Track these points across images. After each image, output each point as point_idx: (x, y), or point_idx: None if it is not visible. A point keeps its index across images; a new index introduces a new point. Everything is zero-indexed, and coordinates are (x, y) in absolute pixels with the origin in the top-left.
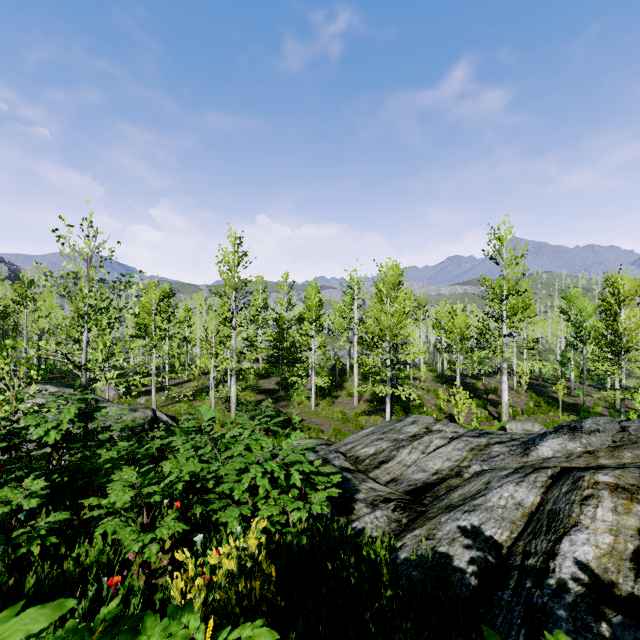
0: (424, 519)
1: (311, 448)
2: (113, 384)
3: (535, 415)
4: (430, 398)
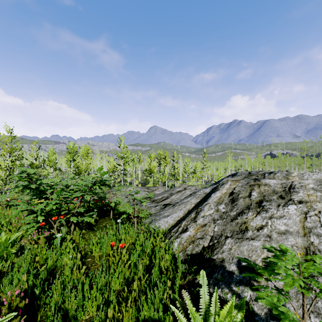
0: None
1: None
2: None
3: None
4: None
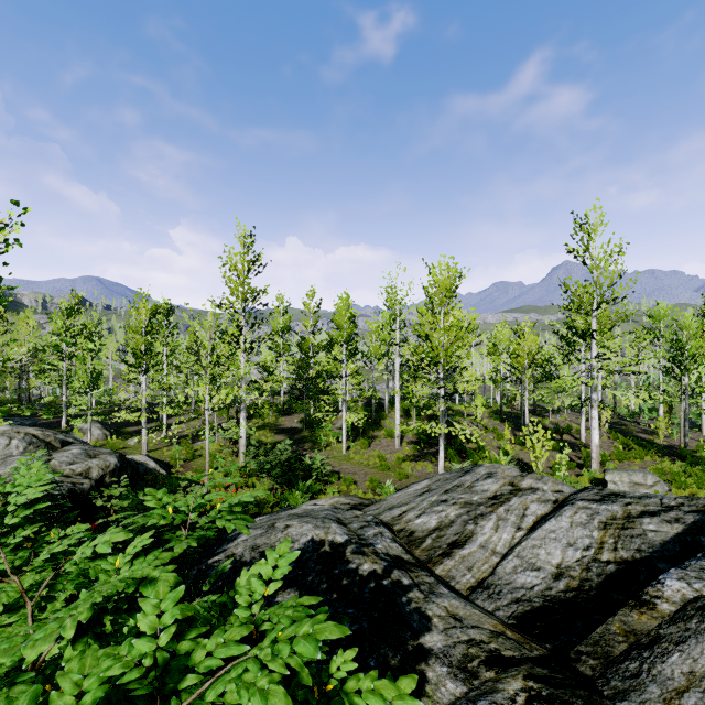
0: None
1: None
2: None
3: (627, 461)
4: (490, 439)
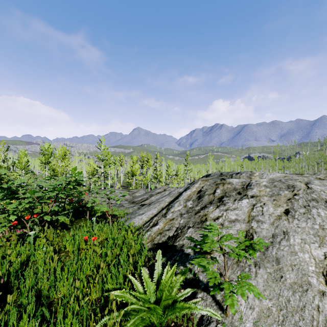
0: None
1: None
2: None
3: None
4: None
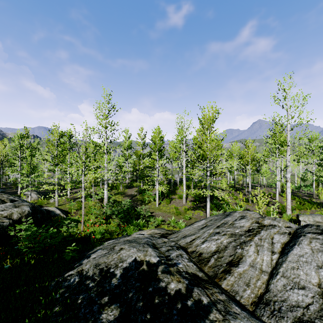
0: None
1: None
2: None
3: (302, 210)
4: (230, 199)
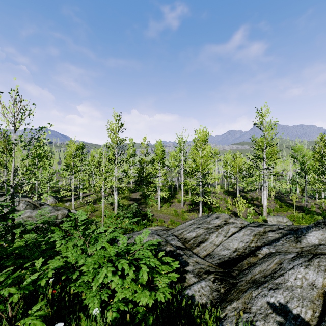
0: (237, 291)
1: (156, 244)
2: (29, 195)
3: (280, 212)
4: (222, 203)
